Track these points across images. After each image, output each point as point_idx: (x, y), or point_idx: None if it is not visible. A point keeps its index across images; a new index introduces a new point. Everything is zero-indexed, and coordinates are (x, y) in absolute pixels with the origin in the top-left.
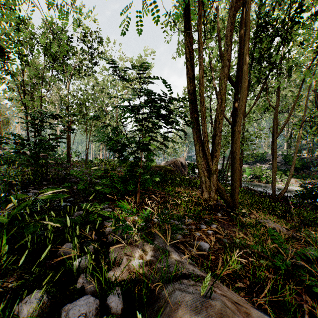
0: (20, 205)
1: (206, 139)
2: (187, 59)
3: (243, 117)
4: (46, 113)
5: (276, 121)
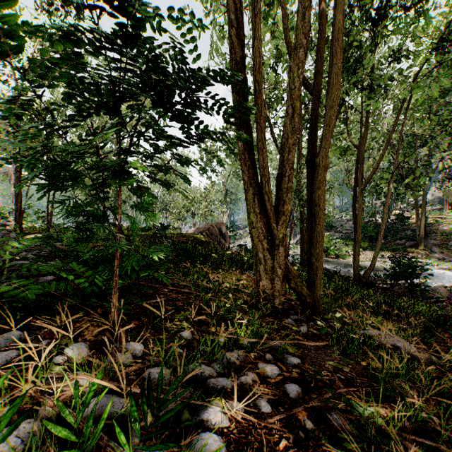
0: None
1: (268, 180)
2: (230, 22)
3: None
4: None
5: (360, 165)
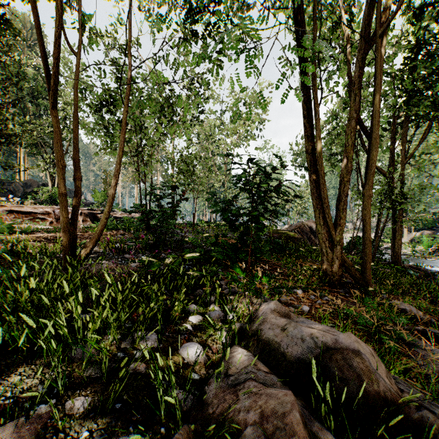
0: (176, 261)
1: (327, 206)
2: (304, 116)
3: (401, 163)
4: (164, 183)
5: None
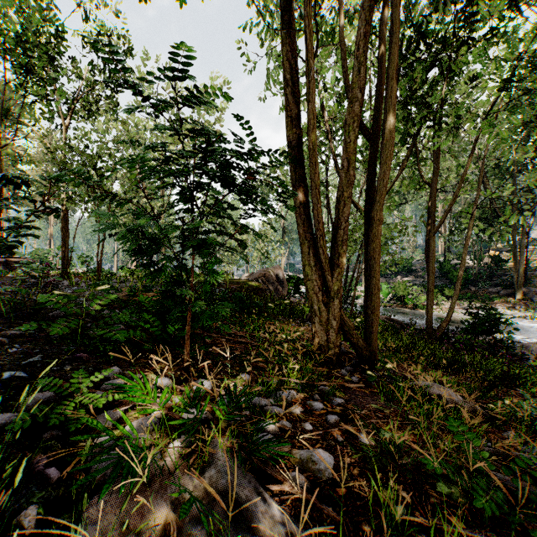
0: None
1: (322, 234)
2: (286, 82)
3: None
4: None
5: (433, 206)
